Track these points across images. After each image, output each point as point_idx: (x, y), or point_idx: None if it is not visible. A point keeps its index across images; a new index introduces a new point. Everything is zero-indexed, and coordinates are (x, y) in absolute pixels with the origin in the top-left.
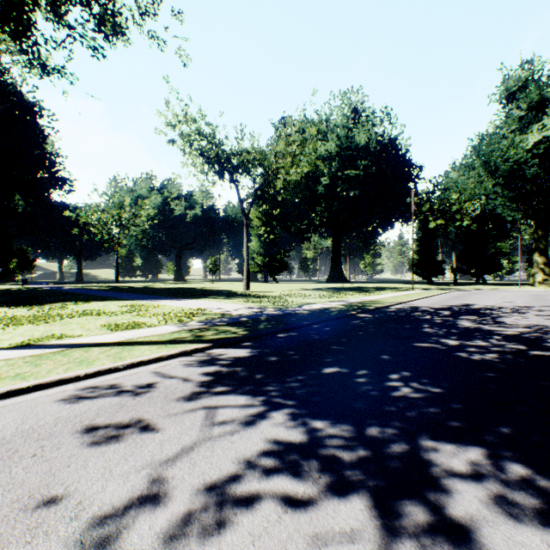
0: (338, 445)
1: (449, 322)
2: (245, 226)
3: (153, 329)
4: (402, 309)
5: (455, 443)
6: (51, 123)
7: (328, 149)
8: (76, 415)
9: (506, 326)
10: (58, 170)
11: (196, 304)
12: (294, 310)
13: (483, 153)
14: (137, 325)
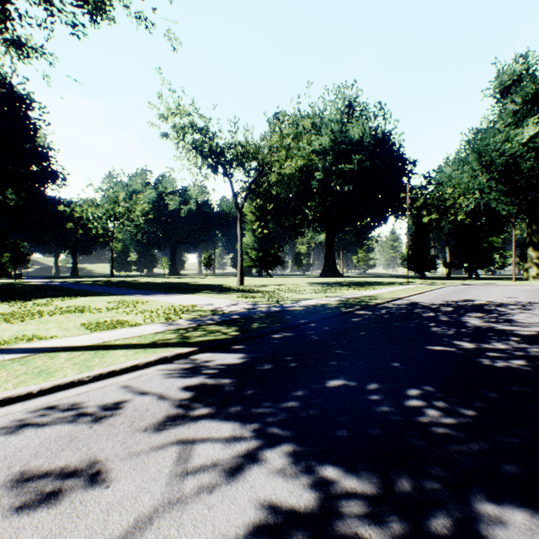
0: (360, 514)
1: (456, 320)
2: (239, 220)
3: (135, 329)
4: (402, 305)
5: (525, 508)
6: (42, 115)
7: (322, 144)
8: (7, 455)
9: (519, 325)
10: (50, 164)
11: (187, 300)
12: (289, 307)
13: (478, 147)
14: (119, 324)
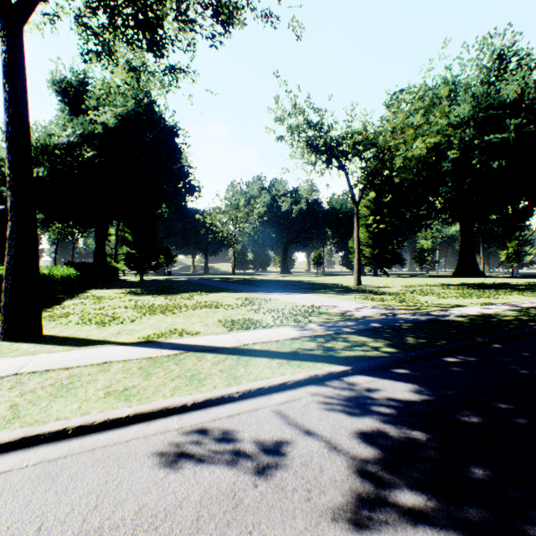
0: None
1: None
2: (355, 215)
3: (269, 331)
4: None
5: None
6: (184, 140)
7: (459, 115)
8: (166, 510)
9: None
10: (190, 180)
11: (308, 300)
12: (440, 315)
13: None
14: (251, 323)
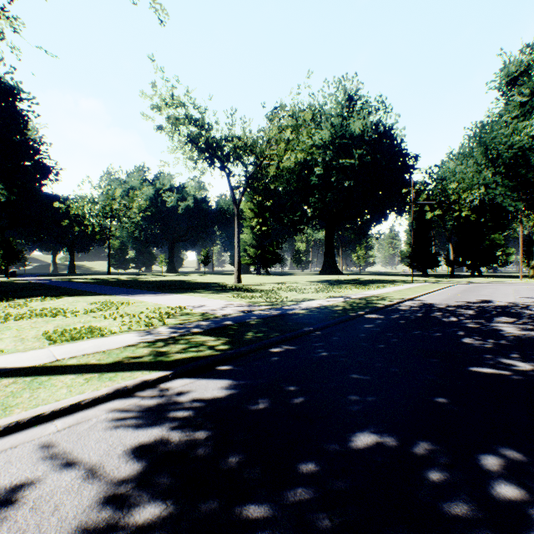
0: None
1: (486, 327)
2: (236, 216)
3: (103, 340)
4: (415, 308)
5: None
6: (31, 107)
7: (322, 138)
8: None
9: None
10: (42, 158)
11: (178, 300)
12: (289, 309)
13: (485, 140)
14: (88, 332)
